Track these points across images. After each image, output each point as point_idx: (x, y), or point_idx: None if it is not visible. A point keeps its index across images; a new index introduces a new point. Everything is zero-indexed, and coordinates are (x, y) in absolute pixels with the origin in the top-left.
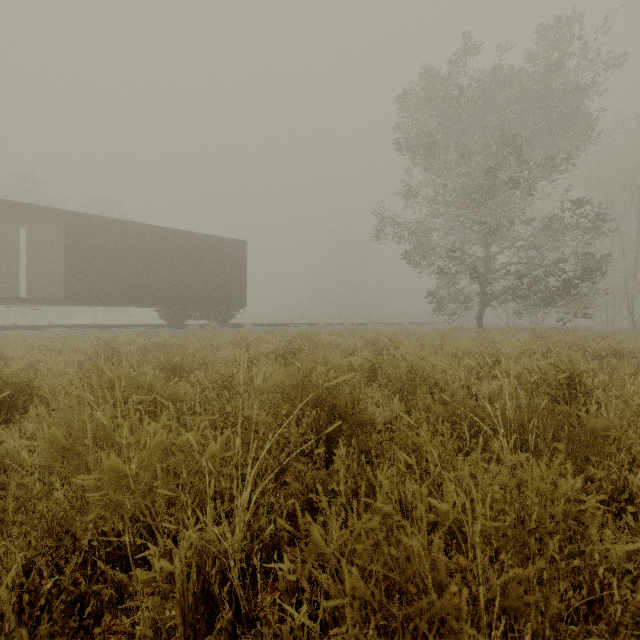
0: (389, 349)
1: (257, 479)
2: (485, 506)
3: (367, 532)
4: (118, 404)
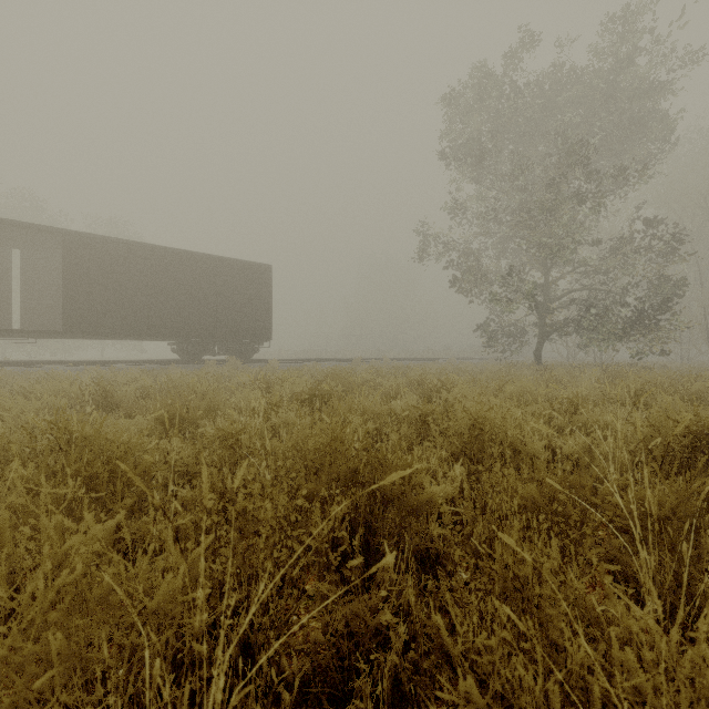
0: (439, 391)
1: (254, 619)
2: None
3: None
4: None
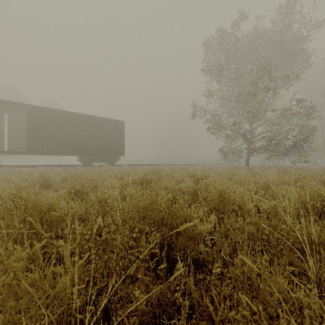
0: (202, 179)
1: (110, 297)
2: None
3: None
4: None
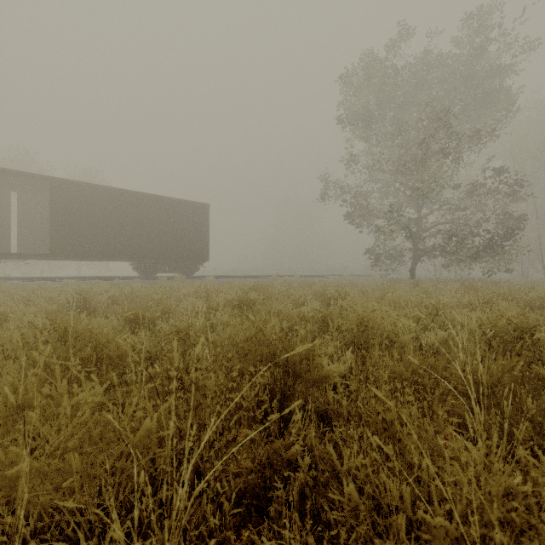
0: (336, 299)
1: (203, 453)
2: (506, 536)
3: (329, 521)
4: (22, 380)
